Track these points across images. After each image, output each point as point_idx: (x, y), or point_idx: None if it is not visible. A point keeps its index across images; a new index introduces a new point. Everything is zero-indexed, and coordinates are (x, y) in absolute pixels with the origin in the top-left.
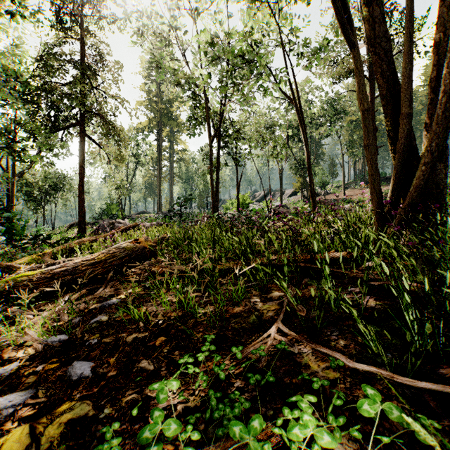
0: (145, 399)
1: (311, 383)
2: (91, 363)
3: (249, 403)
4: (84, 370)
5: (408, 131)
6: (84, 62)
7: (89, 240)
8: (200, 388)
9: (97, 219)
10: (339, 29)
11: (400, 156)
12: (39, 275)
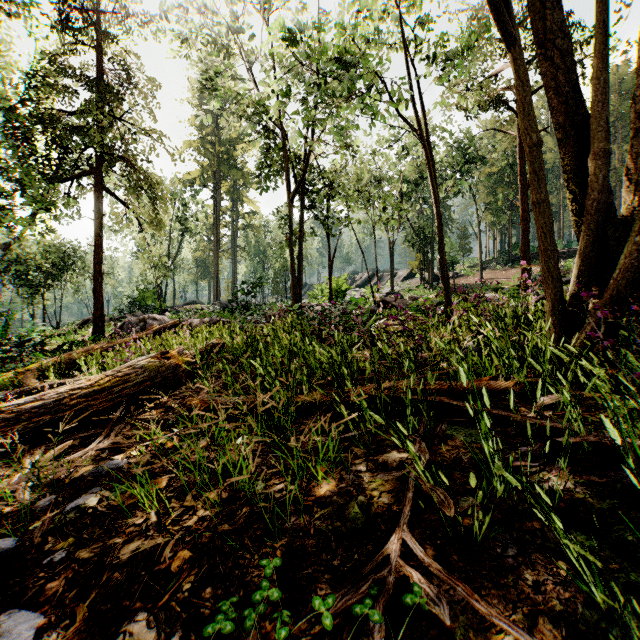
0: None
1: None
2: (37, 616)
3: None
4: (17, 637)
5: (604, 178)
6: (102, 80)
7: (102, 348)
8: None
9: (124, 312)
10: (493, 13)
11: (591, 220)
12: None
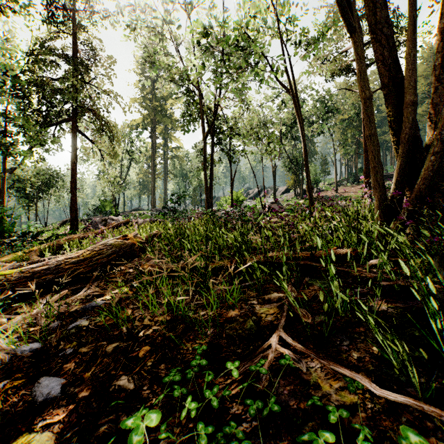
0: (120, 429)
1: (323, 410)
2: (61, 379)
3: (249, 442)
4: (51, 389)
5: (413, 120)
6: (76, 57)
7: (79, 237)
8: (187, 415)
9: (90, 215)
10: (340, 12)
11: (404, 147)
12: (18, 275)
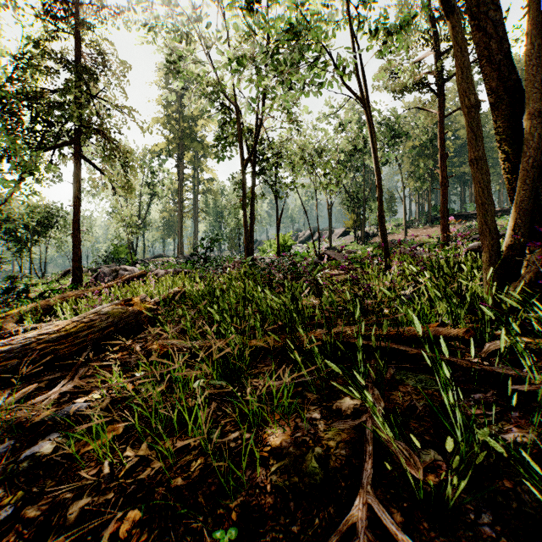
0: None
1: None
2: None
3: None
4: None
5: (539, 137)
6: (80, 63)
7: (77, 295)
8: None
9: (101, 264)
10: None
11: (527, 175)
12: None
